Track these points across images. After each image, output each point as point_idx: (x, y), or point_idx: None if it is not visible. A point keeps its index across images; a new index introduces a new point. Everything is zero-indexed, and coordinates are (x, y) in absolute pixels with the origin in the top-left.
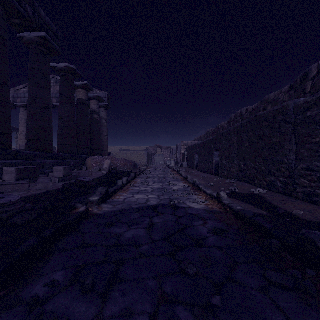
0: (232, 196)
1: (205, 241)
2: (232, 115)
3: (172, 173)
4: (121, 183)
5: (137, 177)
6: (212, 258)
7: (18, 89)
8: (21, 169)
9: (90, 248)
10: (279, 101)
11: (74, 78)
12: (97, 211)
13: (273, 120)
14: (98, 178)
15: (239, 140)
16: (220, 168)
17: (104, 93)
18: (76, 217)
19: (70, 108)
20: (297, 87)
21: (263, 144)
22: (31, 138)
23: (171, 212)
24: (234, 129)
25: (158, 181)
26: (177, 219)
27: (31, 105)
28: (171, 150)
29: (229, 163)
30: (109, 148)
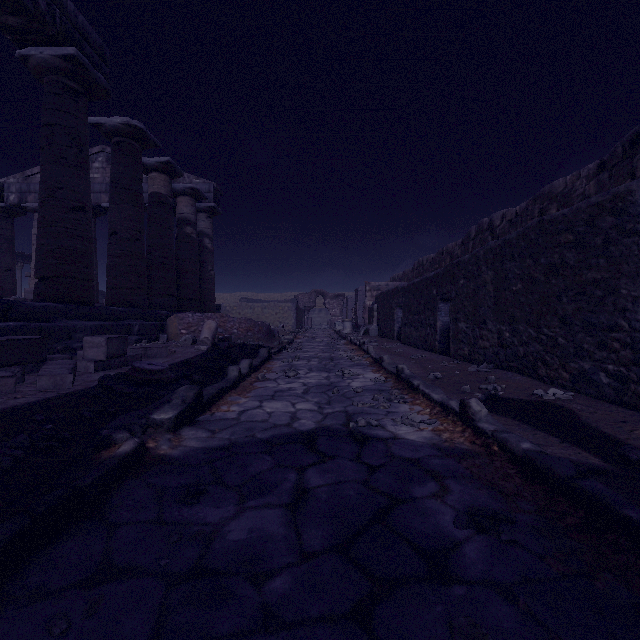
0: (493, 408)
1: (456, 558)
2: (472, 227)
3: (348, 348)
4: (235, 372)
5: (274, 358)
6: (493, 639)
7: (31, 175)
8: (2, 342)
9: (120, 584)
10: (575, 196)
11: (142, 148)
12: (167, 450)
13: (588, 229)
14: (187, 360)
15: (498, 278)
16: (453, 339)
17: (207, 182)
18: (105, 472)
19: (133, 212)
20: (617, 165)
21: (561, 286)
22: (45, 274)
23: (350, 453)
24: (486, 252)
25: (319, 368)
26: (367, 475)
27: (46, 203)
28: (345, 301)
29: (475, 327)
30: (219, 297)
